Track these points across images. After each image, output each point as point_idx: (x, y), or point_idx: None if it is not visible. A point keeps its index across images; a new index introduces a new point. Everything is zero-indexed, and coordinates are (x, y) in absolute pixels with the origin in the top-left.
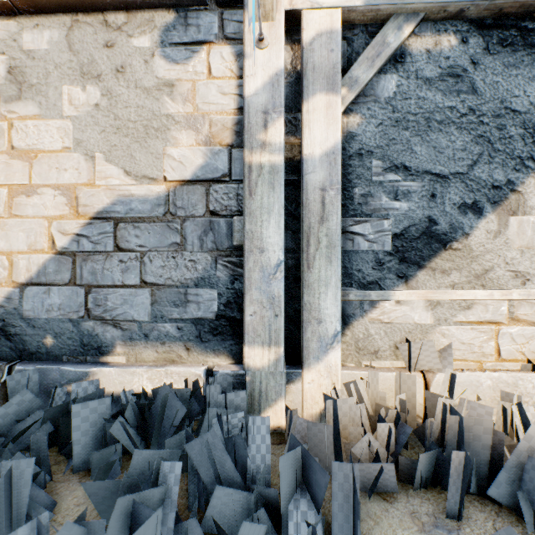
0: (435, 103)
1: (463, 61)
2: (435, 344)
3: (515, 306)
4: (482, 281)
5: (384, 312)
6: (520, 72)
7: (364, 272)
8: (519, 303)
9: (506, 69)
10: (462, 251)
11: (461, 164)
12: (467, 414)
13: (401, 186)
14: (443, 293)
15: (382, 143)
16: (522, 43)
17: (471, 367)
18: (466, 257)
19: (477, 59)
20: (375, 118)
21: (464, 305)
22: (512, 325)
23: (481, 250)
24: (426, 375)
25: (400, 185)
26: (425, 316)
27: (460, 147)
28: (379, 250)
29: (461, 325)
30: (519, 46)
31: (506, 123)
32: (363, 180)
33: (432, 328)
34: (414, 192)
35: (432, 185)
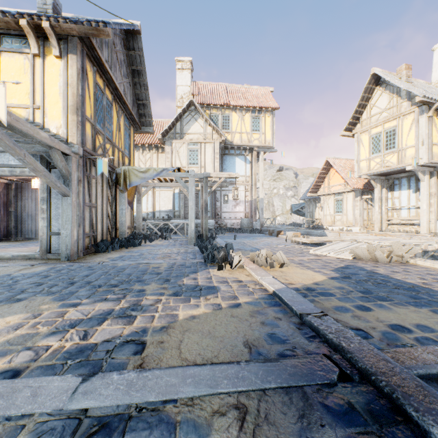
0: None
1: None
2: None
3: None
4: None
5: None
6: None
7: None
8: None
9: None
10: None
11: None
12: None
13: None
14: None
15: None
16: None
17: None
18: None
19: None
20: None
21: None
22: None
23: None
24: None
25: None
26: None
27: None
28: None
29: None
30: None
31: None
32: None
33: None
34: None
35: None
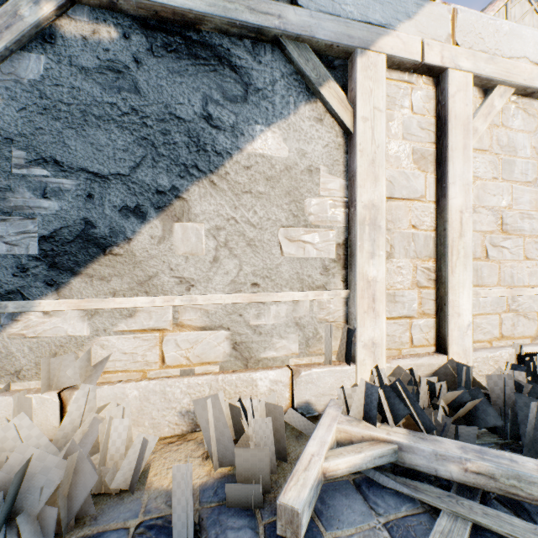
0: (94, 96)
1: (125, 57)
2: (93, 357)
3: (180, 312)
4: (146, 287)
5: (29, 325)
6: (185, 80)
7: (2, 280)
8: (184, 309)
9: (171, 75)
10: (125, 256)
11: (124, 165)
12: (86, 432)
13: (52, 183)
14: (100, 302)
15: (26, 131)
16: (187, 53)
17: (134, 377)
18: (129, 262)
19: (141, 59)
20: (17, 101)
21: (126, 313)
22: (177, 331)
23: (146, 256)
24: (63, 394)
25: (50, 182)
26: (81, 327)
27: (122, 147)
28: (23, 254)
29: (124, 334)
30: (184, 54)
31: (171, 129)
32: (0, 172)
33: (90, 339)
34: (67, 191)
35: (90, 184)
